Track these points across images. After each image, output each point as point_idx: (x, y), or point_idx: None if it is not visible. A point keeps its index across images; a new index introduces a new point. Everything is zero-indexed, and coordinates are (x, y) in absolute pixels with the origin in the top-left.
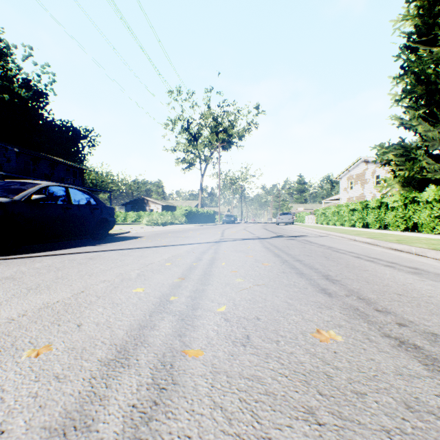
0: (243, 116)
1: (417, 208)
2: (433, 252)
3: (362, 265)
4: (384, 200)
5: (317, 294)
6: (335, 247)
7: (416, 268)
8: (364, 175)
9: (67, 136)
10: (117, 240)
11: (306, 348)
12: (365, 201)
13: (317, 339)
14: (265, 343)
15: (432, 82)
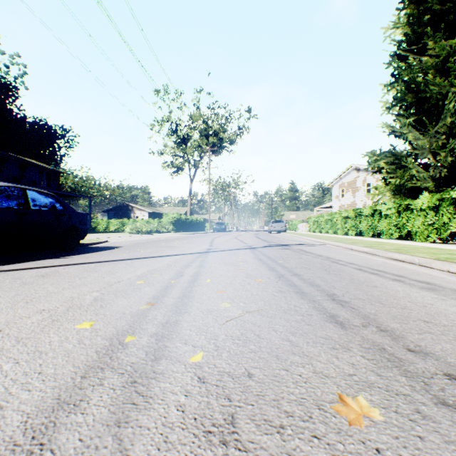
0: (235, 120)
1: (411, 216)
2: (439, 263)
3: (368, 280)
4: (378, 207)
5: (327, 325)
6: (333, 258)
7: (427, 282)
8: (355, 183)
9: (41, 135)
10: (88, 252)
11: (330, 442)
12: (358, 208)
13: (343, 419)
14: (260, 434)
15: (422, 91)
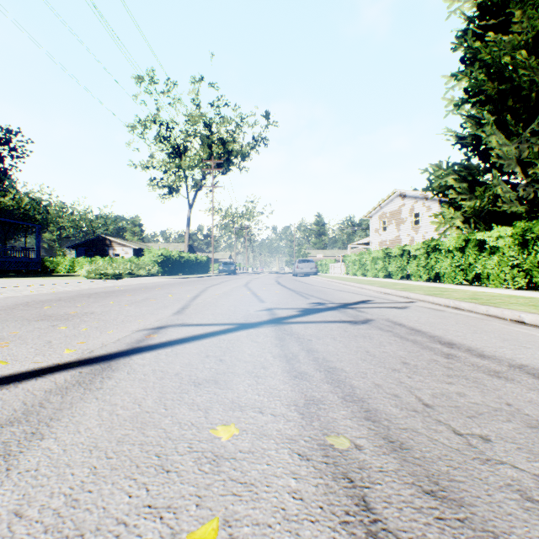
0: (248, 126)
1: None
2: None
3: None
4: (479, 236)
5: None
6: None
7: None
8: (400, 213)
9: None
10: None
11: None
12: (433, 239)
13: None
14: None
15: (507, 79)
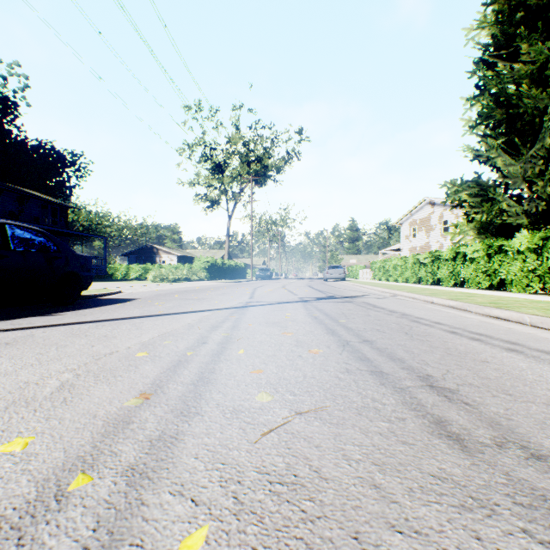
0: (282, 143)
1: (505, 260)
2: None
3: (472, 350)
4: (461, 249)
5: (435, 442)
6: (411, 315)
7: None
8: (430, 220)
9: (46, 162)
10: (90, 306)
11: None
12: (436, 250)
13: None
14: None
15: (514, 106)
